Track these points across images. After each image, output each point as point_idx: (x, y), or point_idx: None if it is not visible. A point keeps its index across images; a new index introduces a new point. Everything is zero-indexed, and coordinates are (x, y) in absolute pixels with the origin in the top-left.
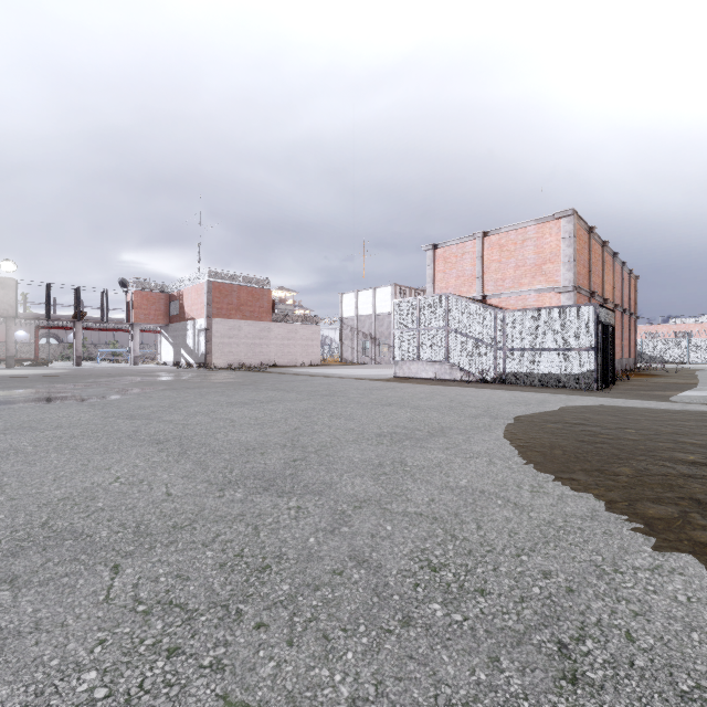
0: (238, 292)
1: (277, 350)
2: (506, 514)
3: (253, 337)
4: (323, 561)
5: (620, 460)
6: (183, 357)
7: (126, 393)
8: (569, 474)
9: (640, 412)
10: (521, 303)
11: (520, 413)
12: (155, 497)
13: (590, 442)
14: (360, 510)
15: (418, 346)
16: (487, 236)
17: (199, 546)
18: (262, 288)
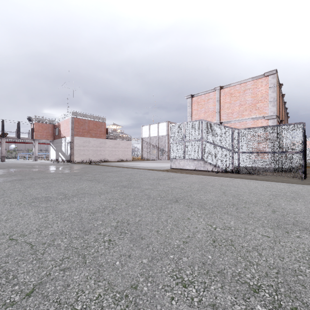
0: (88, 123)
1: (109, 153)
2: None
3: (96, 146)
4: None
5: None
6: (60, 156)
7: None
8: None
9: None
10: (243, 126)
11: None
12: None
13: None
14: None
15: (184, 150)
16: (222, 89)
17: None
18: (101, 122)
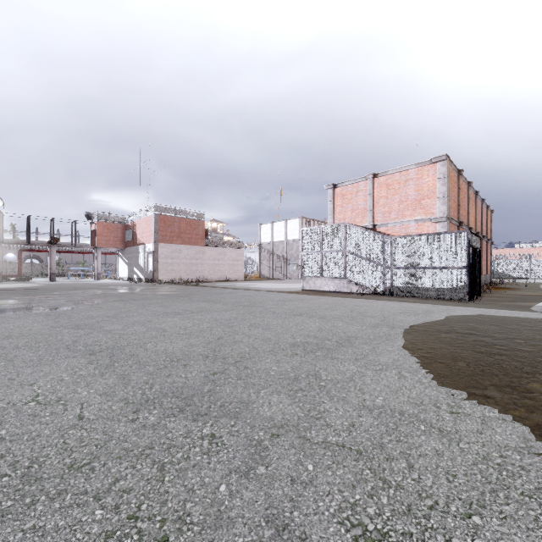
0: (178, 222)
1: (210, 268)
2: (434, 445)
3: (191, 258)
4: (233, 528)
5: (526, 374)
6: (136, 274)
7: (81, 304)
8: (481, 390)
9: (515, 322)
10: (404, 230)
11: (413, 323)
12: (64, 422)
13: (488, 353)
14: (278, 440)
15: (321, 265)
16: (377, 178)
17: (89, 499)
18: (198, 220)
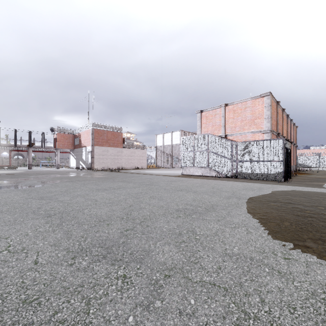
0: (106, 133)
1: (126, 161)
2: (277, 283)
3: (114, 155)
4: None
5: None
6: (81, 164)
7: (46, 184)
8: (302, 242)
9: (315, 195)
10: (244, 138)
11: (252, 195)
12: (24, 265)
13: (303, 216)
14: (169, 280)
15: (193, 159)
16: (227, 106)
17: None
18: (118, 132)
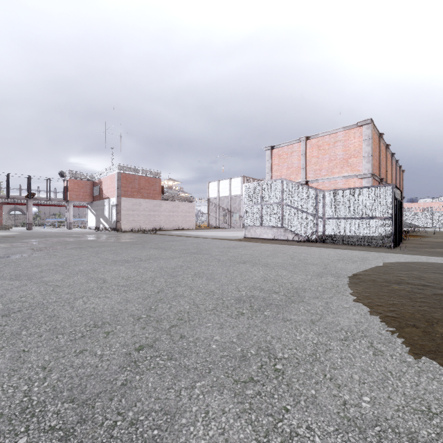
0: (138, 180)
1: (165, 219)
2: None
3: (149, 210)
4: None
5: None
6: (102, 223)
7: (39, 252)
8: None
9: None
10: (333, 186)
11: (355, 271)
12: None
13: None
14: None
15: (261, 216)
16: (309, 140)
17: None
18: (155, 178)
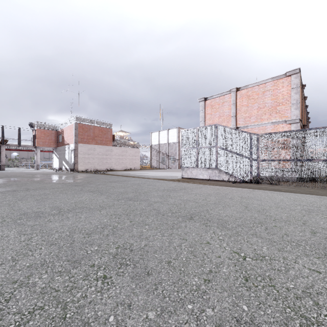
0: (93, 129)
1: (116, 161)
2: None
3: (102, 154)
4: None
5: None
6: (64, 165)
7: None
8: None
9: None
10: (262, 131)
11: None
12: None
13: None
14: None
15: (197, 158)
16: (239, 91)
17: None
18: (107, 128)
